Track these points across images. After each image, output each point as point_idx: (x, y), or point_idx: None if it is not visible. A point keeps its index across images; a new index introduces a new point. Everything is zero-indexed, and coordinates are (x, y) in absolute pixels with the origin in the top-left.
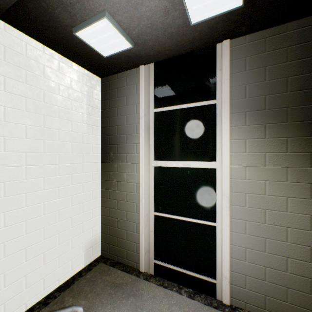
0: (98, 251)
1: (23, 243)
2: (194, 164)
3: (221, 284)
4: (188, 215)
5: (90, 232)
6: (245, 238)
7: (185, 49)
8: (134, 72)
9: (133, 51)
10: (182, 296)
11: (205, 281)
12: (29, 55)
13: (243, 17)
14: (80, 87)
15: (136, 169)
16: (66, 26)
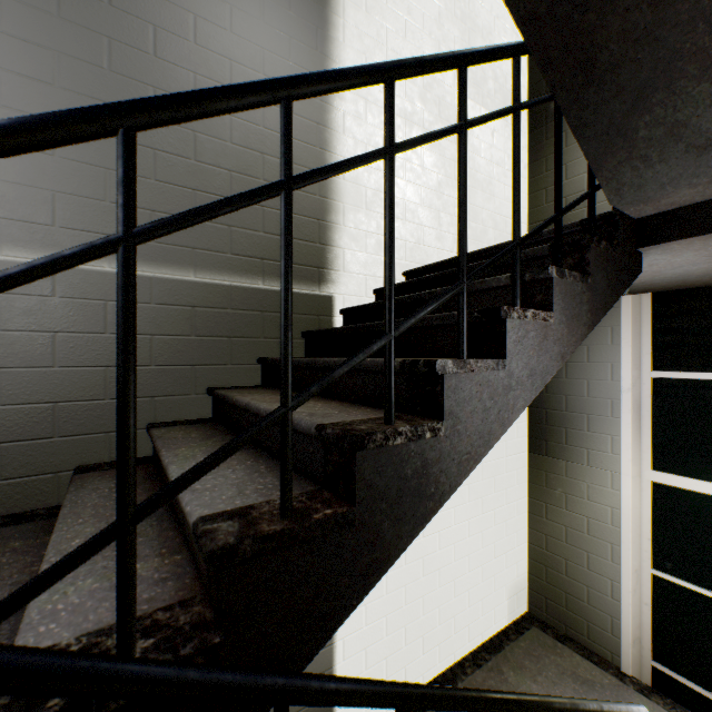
0: (523, 603)
1: (452, 573)
2: None
3: None
4: None
5: (514, 569)
6: None
7: None
8: None
9: None
10: None
11: None
12: None
13: None
14: None
15: (610, 481)
16: None
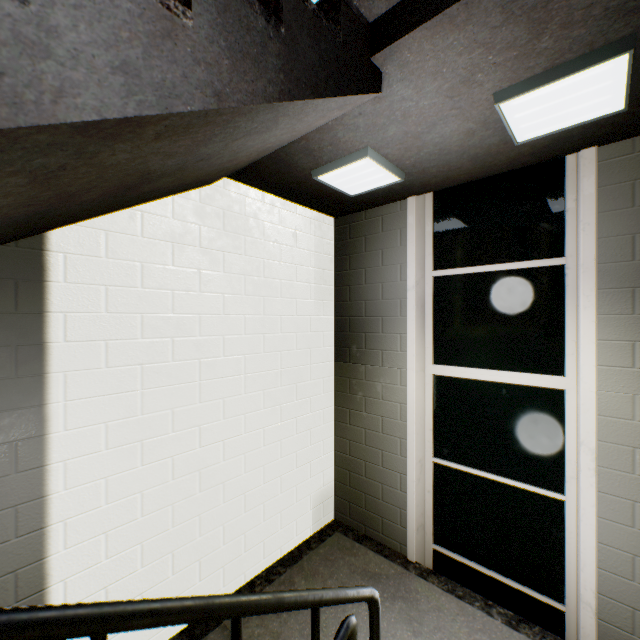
0: (330, 511)
1: (242, 486)
2: (517, 378)
3: (575, 616)
4: (503, 471)
5: (320, 478)
6: (634, 535)
7: (499, 169)
8: (396, 208)
9: (400, 183)
10: (493, 619)
11: (540, 603)
12: (248, 213)
13: (627, 117)
14: (306, 241)
15: (399, 378)
16: (304, 169)
